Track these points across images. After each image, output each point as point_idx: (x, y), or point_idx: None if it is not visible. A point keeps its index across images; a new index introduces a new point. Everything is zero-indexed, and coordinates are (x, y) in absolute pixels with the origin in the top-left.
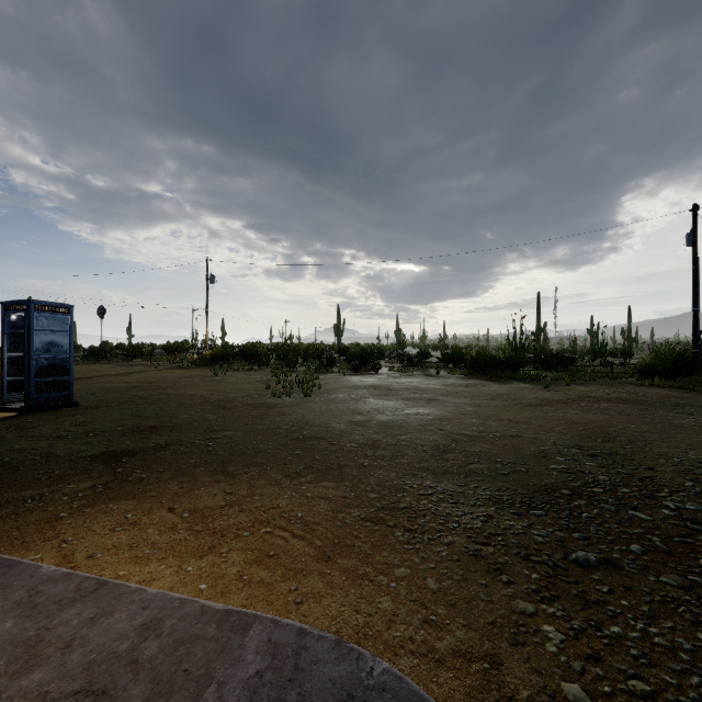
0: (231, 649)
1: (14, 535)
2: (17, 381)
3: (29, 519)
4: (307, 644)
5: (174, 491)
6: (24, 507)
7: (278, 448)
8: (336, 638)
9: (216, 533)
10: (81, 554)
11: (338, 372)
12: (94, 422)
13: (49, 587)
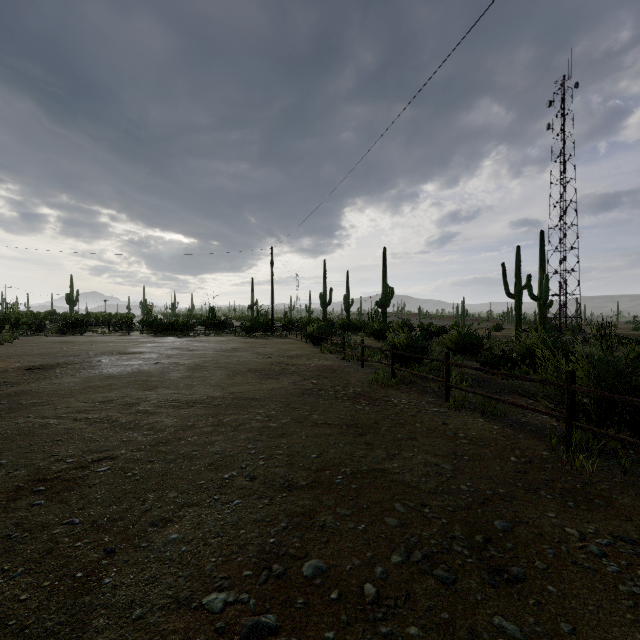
0: None
1: None
2: None
3: None
4: None
5: None
6: None
7: None
8: None
9: None
10: None
11: (44, 335)
12: None
13: None
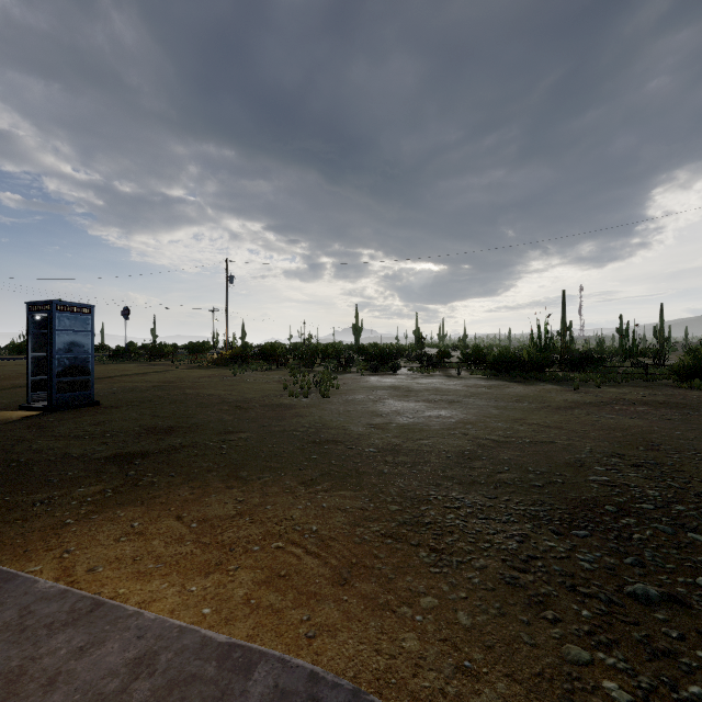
0: (232, 696)
1: (18, 543)
2: (40, 380)
3: (35, 525)
4: (319, 693)
5: (184, 498)
6: (32, 511)
7: (293, 451)
8: (353, 687)
9: (225, 547)
10: (82, 567)
11: (356, 372)
12: (112, 422)
13: (42, 606)
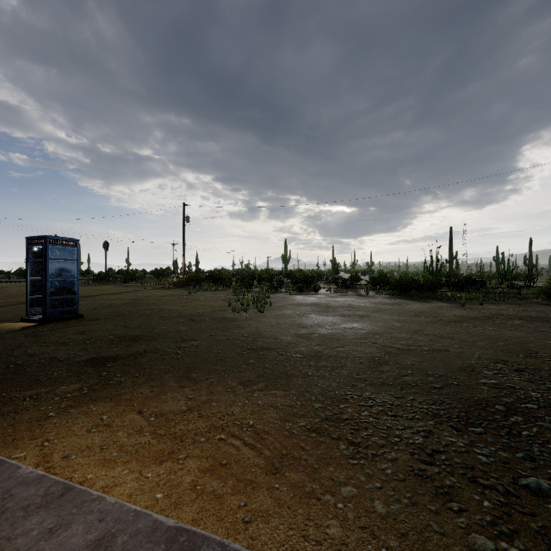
0: None
1: (9, 432)
2: (37, 298)
3: (23, 417)
4: None
5: (145, 395)
6: (23, 405)
7: (234, 356)
8: None
9: (176, 438)
10: (58, 454)
11: (285, 292)
12: (92, 332)
13: (22, 490)
